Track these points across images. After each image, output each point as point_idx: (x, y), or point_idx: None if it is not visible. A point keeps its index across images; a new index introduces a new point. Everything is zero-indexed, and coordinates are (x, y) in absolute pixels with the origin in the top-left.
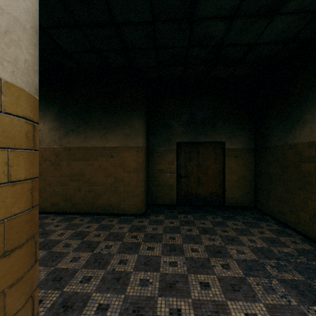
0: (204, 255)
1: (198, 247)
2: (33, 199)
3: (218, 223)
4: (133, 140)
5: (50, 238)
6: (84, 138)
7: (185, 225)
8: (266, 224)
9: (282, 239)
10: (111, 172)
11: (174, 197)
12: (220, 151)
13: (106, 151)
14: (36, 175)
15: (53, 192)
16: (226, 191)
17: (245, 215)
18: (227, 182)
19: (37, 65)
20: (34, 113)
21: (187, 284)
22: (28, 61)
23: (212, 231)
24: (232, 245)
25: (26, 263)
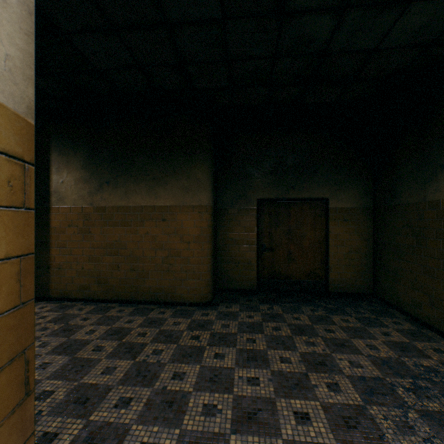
0: (300, 368)
1: (291, 355)
2: (23, 291)
3: (320, 319)
4: (194, 196)
5: (74, 338)
6: (125, 194)
7: (271, 321)
8: (393, 322)
9: (418, 345)
10: (162, 242)
11: (253, 278)
12: (322, 212)
13: (155, 213)
14: (30, 250)
15: (80, 270)
16: (330, 271)
17: (359, 306)
18: (331, 258)
19: (31, 68)
20: (26, 146)
21: (275, 414)
22: (12, 59)
23: (310, 330)
24: (342, 353)
25: (8, 399)
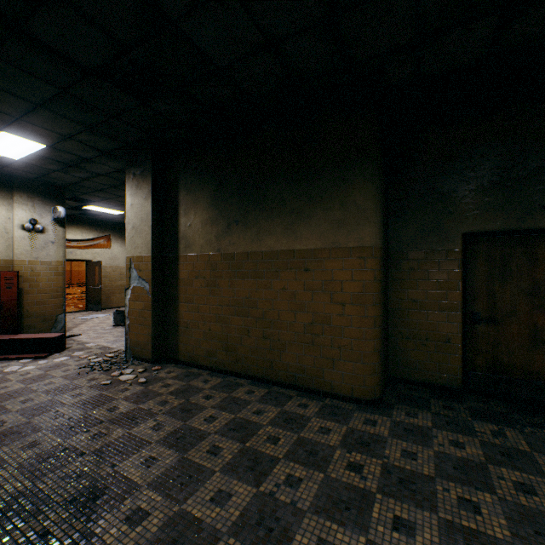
0: None
1: None
2: None
3: None
4: (351, 233)
5: (190, 424)
6: (255, 235)
7: (506, 466)
8: None
9: None
10: (304, 301)
11: (454, 369)
12: None
13: (294, 259)
14: None
15: (207, 332)
16: None
17: None
18: None
19: None
20: None
21: None
22: None
23: None
24: None
25: None
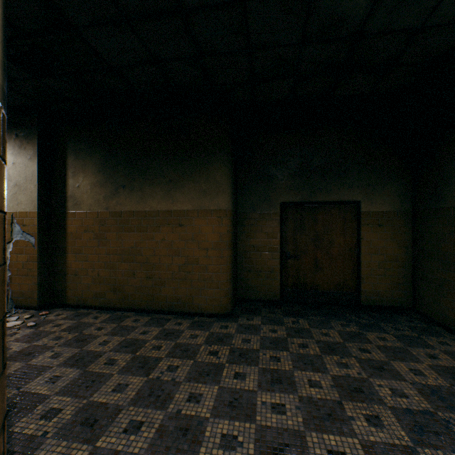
0: (332, 395)
1: (321, 378)
2: None
3: (352, 336)
4: (213, 200)
5: (87, 349)
6: (140, 198)
7: (296, 337)
8: (439, 342)
9: None
10: (179, 248)
11: (276, 288)
12: (353, 217)
13: (172, 217)
14: None
15: (96, 277)
16: (362, 282)
17: (396, 322)
18: (364, 267)
19: None
20: None
21: (305, 452)
22: None
23: (342, 349)
24: (382, 379)
25: None
